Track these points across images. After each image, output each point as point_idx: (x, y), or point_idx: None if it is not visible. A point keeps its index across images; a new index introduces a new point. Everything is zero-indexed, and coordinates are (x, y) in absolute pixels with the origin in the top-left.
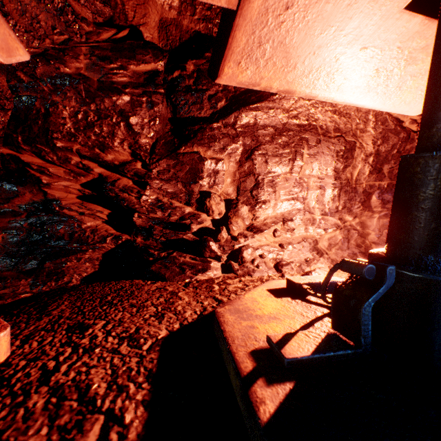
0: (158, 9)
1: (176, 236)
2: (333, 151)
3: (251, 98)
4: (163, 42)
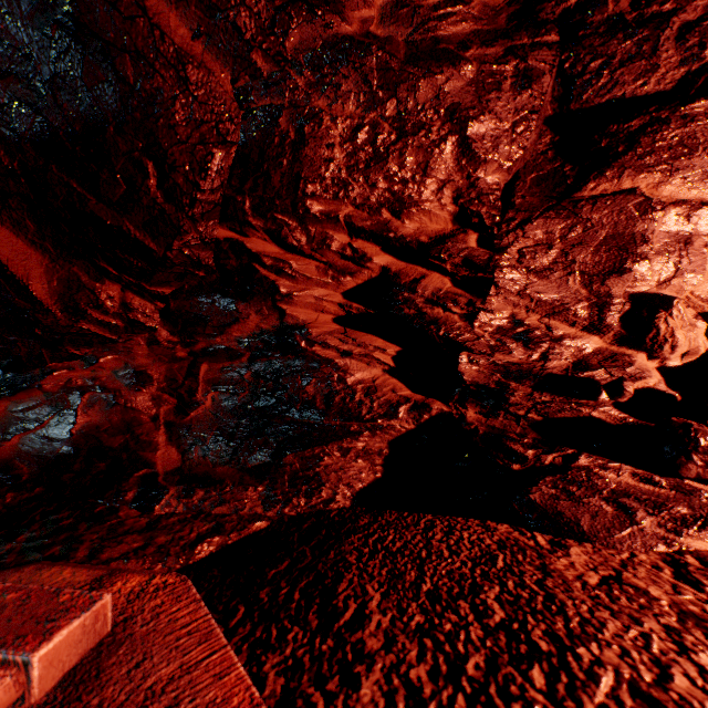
0: None
1: (570, 411)
2: None
3: None
4: None
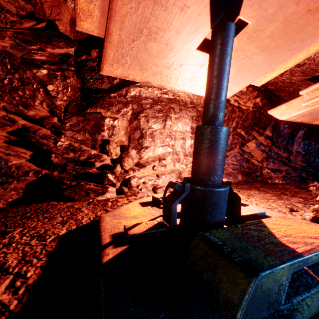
0: (70, 11)
1: (84, 170)
2: (190, 116)
3: None
4: (74, 34)
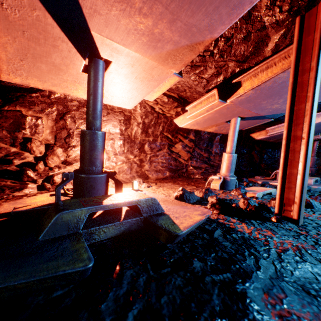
0: None
1: (0, 168)
2: (118, 119)
3: None
4: None
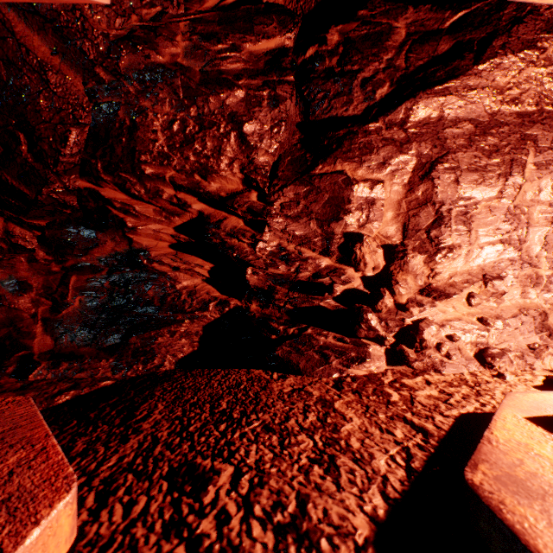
0: None
1: (308, 303)
2: None
3: (435, 74)
4: (291, 6)
